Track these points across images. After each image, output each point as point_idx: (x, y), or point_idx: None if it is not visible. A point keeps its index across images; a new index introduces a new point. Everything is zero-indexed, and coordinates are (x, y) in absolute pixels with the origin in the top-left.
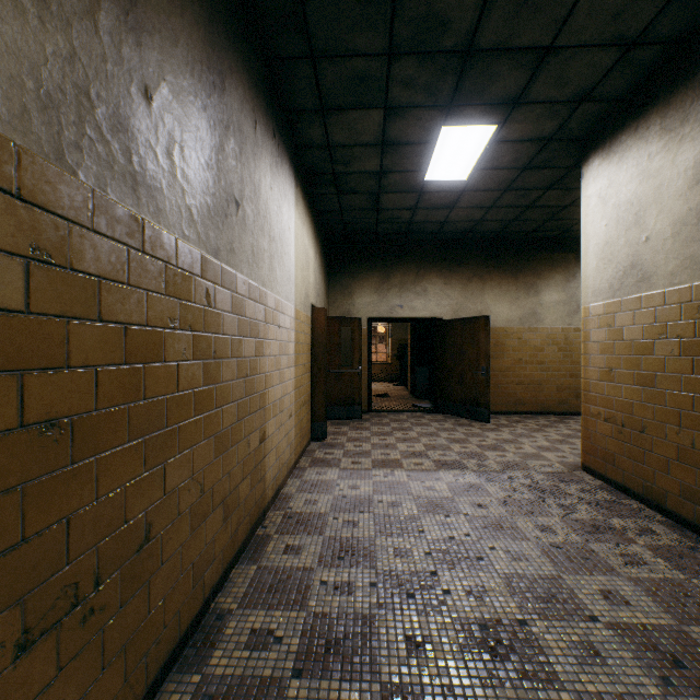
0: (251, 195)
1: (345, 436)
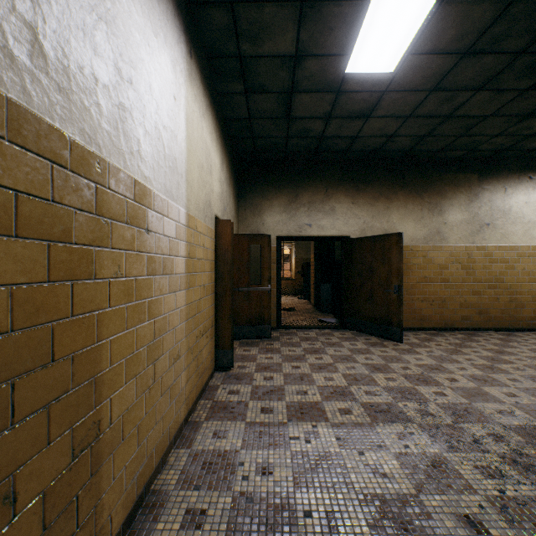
0: None
1: (253, 363)
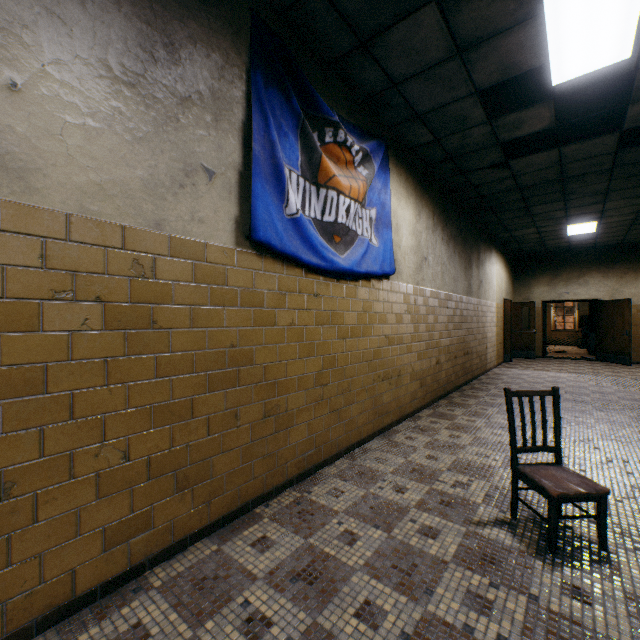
0: (483, 276)
1: (522, 363)
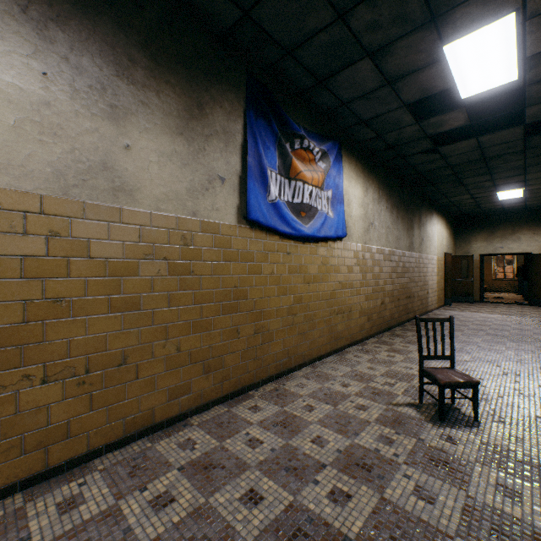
0: (425, 235)
1: (460, 306)
